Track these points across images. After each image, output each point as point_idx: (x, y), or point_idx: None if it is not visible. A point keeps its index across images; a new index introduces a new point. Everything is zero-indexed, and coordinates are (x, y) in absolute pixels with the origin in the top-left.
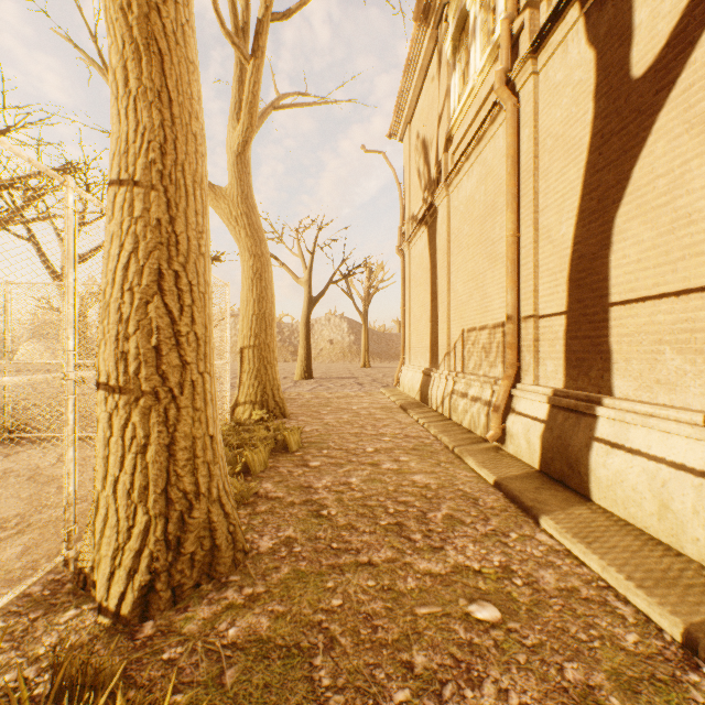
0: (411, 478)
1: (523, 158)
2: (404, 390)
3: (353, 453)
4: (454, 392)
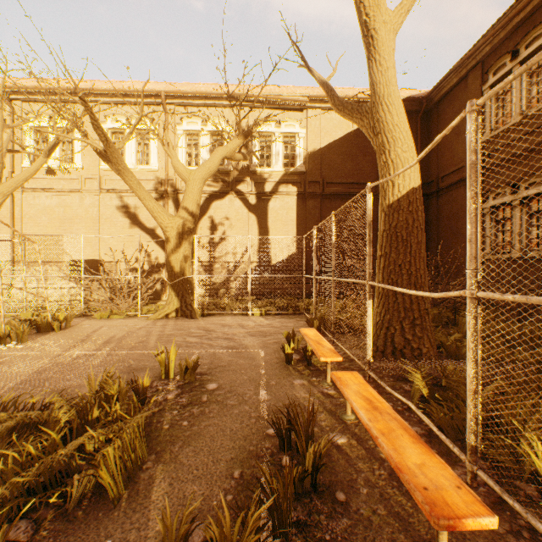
0: None
1: (17, 215)
2: None
3: None
4: None
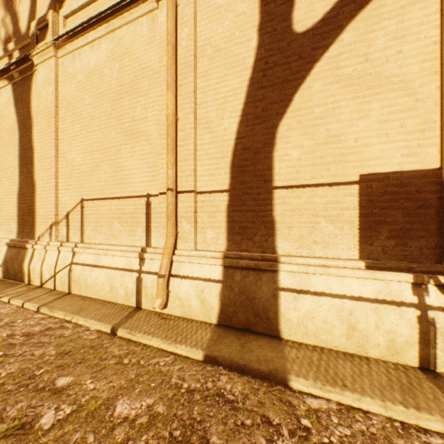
0: (118, 416)
1: (182, 52)
2: None
3: None
4: (77, 264)
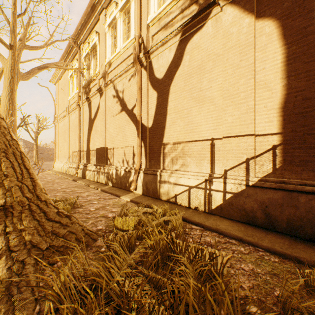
0: (56, 181)
1: (81, 120)
2: (56, 169)
3: (41, 180)
4: (70, 167)
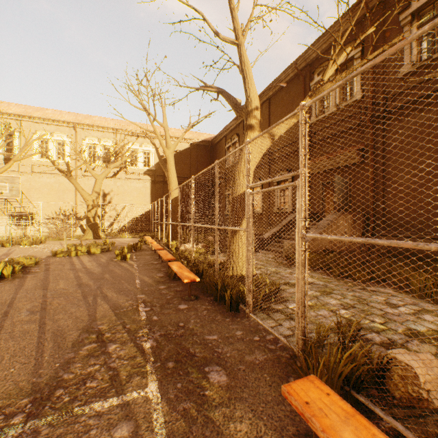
0: None
1: None
2: None
3: None
4: None
